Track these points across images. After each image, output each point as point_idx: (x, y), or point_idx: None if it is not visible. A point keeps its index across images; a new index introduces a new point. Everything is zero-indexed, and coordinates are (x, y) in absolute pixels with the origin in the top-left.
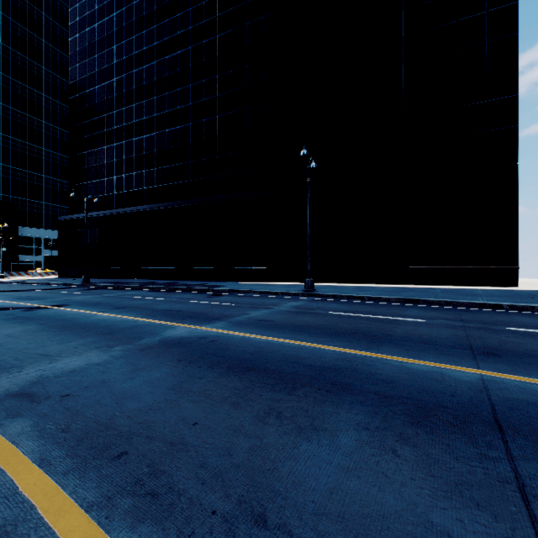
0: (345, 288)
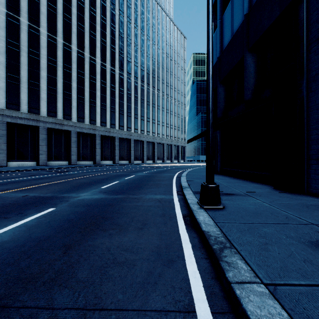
0: None
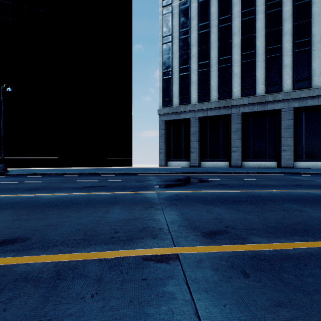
0: (39, 170)
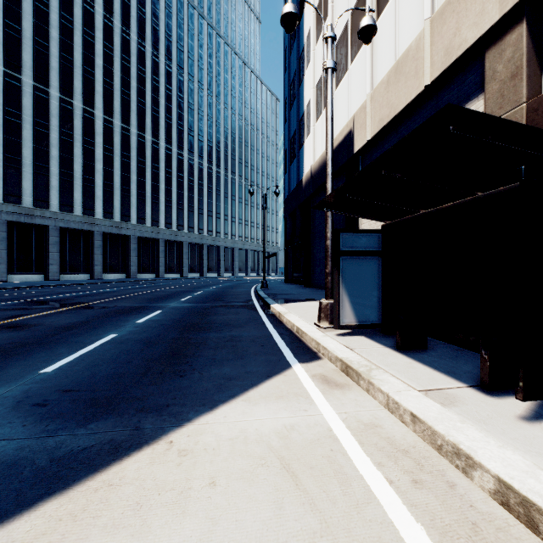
0: None
